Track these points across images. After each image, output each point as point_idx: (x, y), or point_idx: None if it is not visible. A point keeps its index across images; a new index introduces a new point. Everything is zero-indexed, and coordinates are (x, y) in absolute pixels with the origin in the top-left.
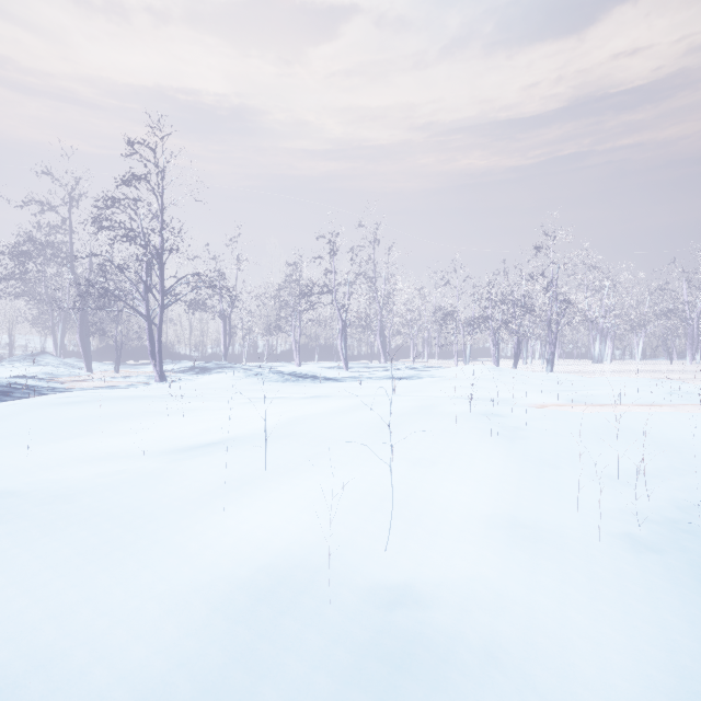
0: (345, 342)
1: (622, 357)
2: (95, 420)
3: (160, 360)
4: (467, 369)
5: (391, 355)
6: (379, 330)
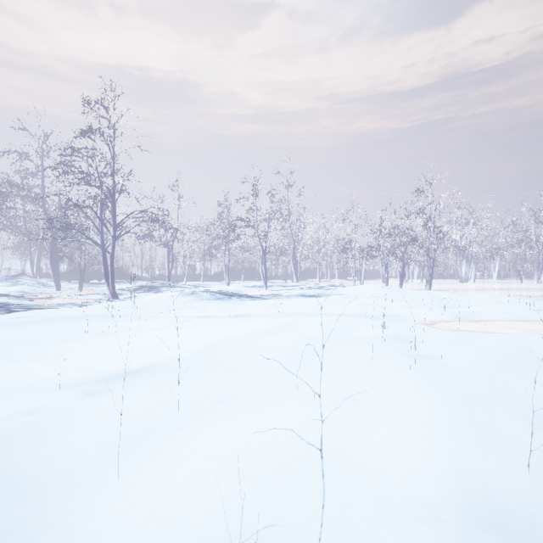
0: (265, 266)
1: (482, 277)
2: (35, 341)
3: (112, 282)
4: (363, 288)
5: (301, 275)
6: (292, 256)
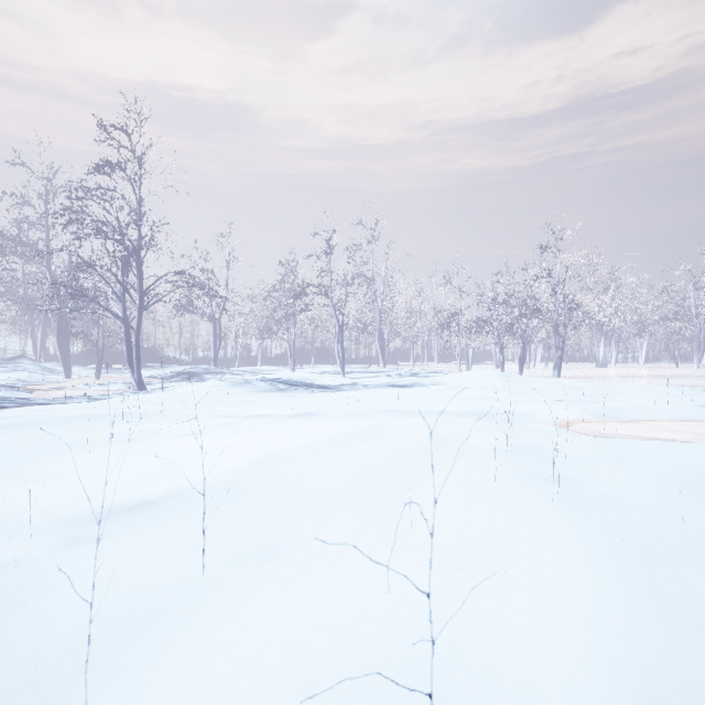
0: (342, 346)
1: (624, 360)
2: (15, 455)
3: (138, 367)
4: (472, 375)
5: (390, 358)
6: (378, 333)
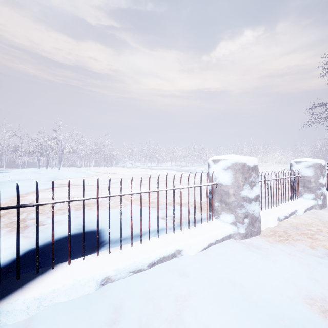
0: None
1: (90, 166)
2: None
3: None
4: (27, 169)
5: None
6: None
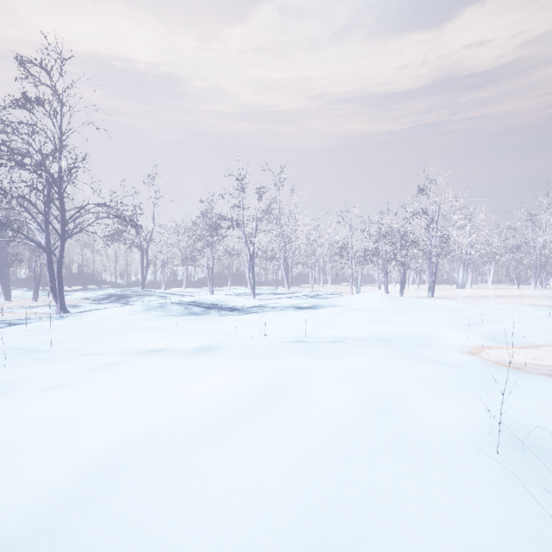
0: (253, 272)
1: (475, 282)
2: None
3: (60, 292)
4: (364, 297)
5: (292, 281)
6: (283, 260)
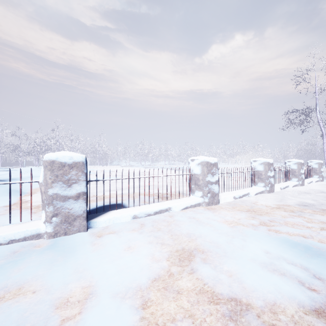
0: None
1: None
2: None
3: None
4: (28, 168)
5: None
6: None
